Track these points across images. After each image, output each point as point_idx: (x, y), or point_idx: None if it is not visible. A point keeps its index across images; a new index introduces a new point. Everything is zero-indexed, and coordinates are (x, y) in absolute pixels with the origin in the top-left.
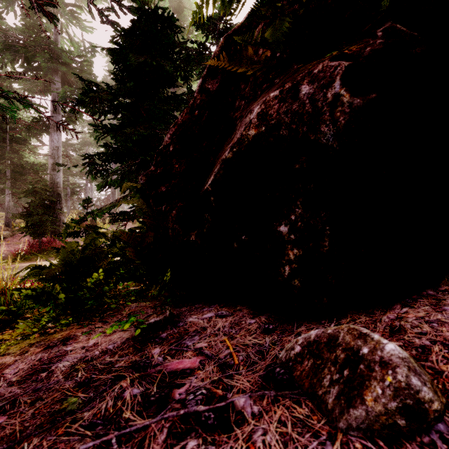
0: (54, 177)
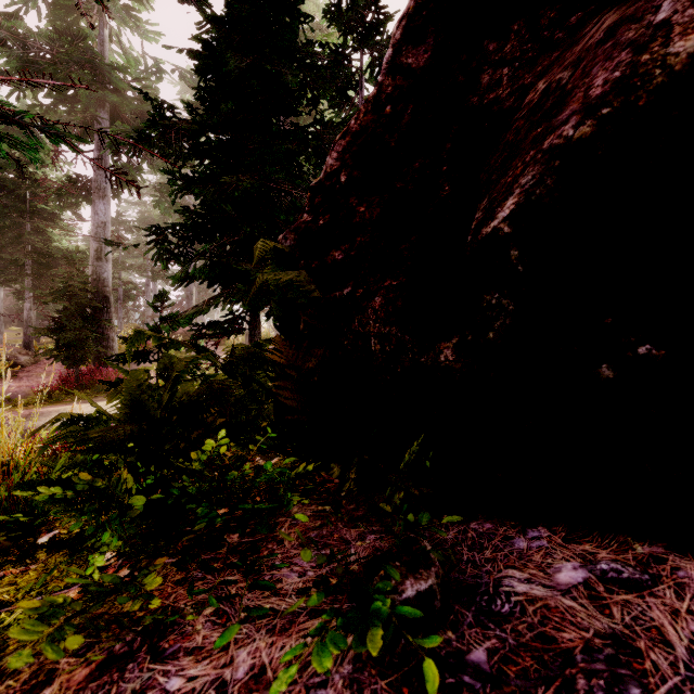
0: (99, 271)
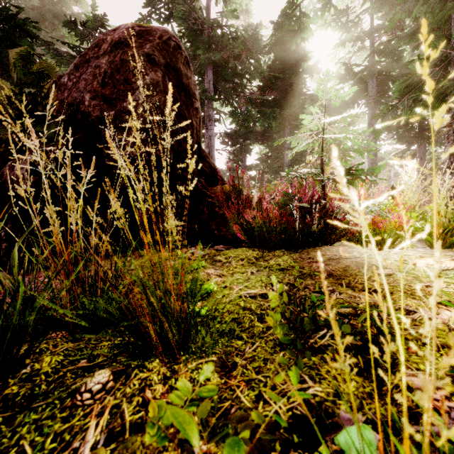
0: None
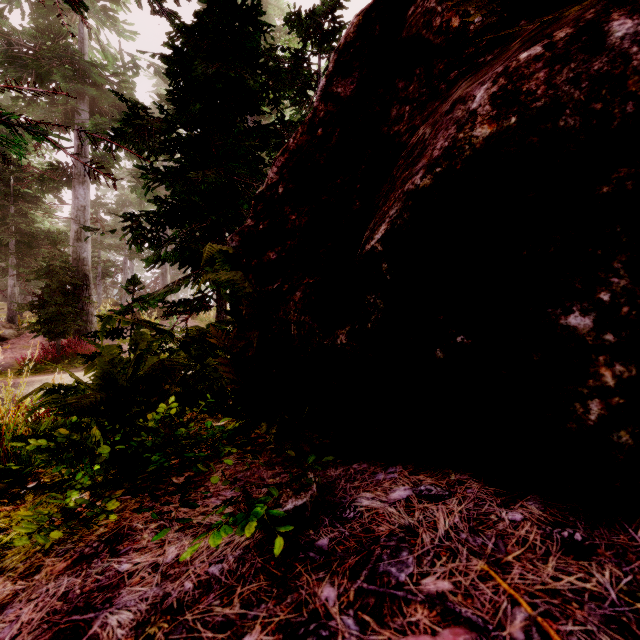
0: (79, 251)
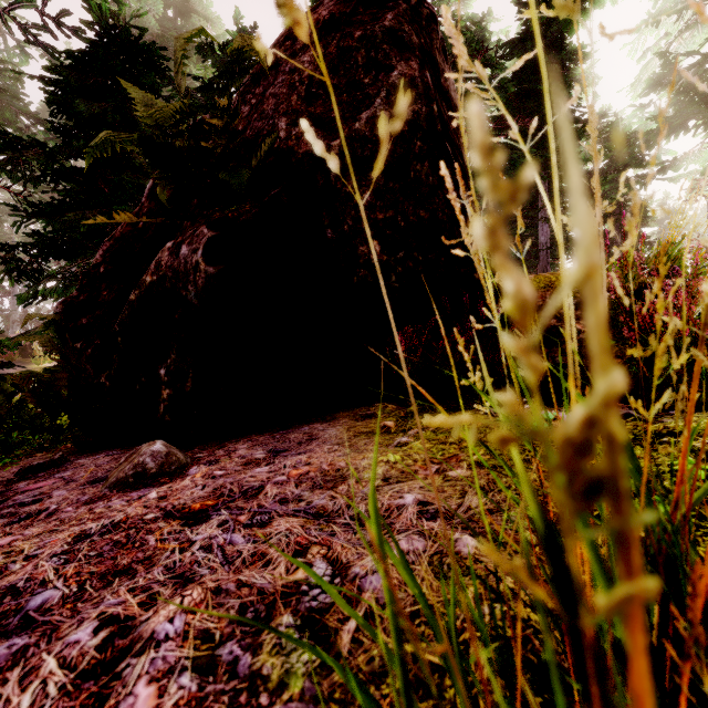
0: None
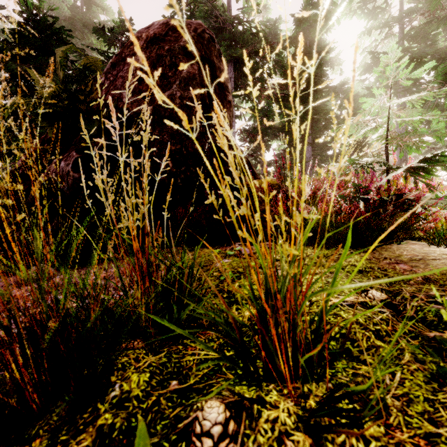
0: None
